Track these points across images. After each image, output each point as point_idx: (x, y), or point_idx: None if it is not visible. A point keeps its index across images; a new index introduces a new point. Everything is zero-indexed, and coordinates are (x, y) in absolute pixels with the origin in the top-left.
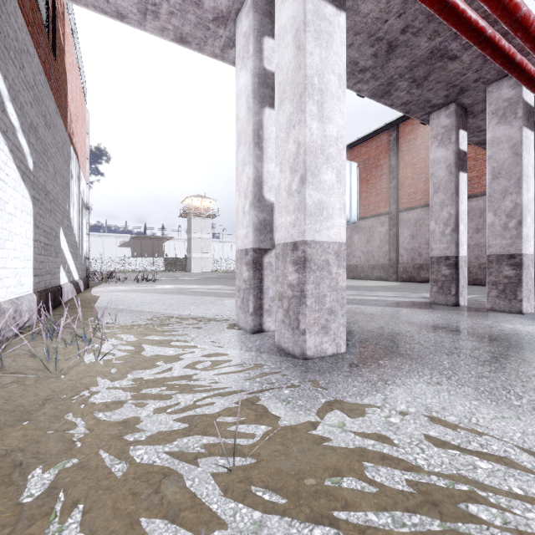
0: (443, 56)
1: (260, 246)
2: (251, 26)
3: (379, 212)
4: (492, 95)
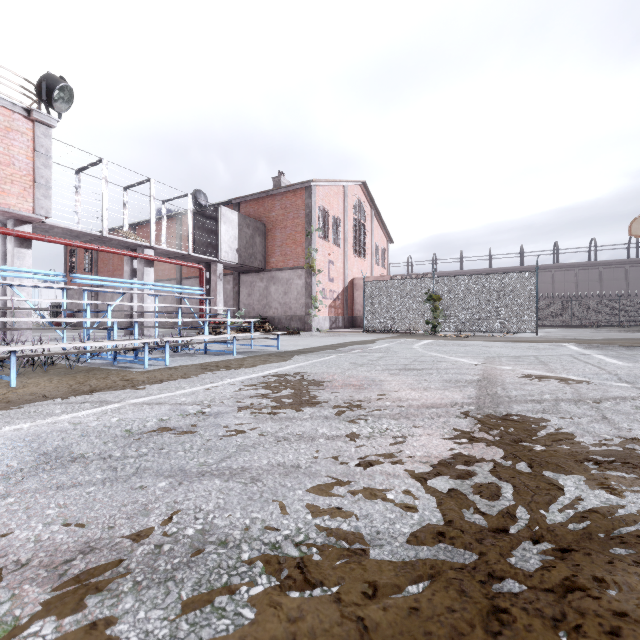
0: (104, 240)
1: (5, 311)
2: (1, 236)
3: (172, 277)
4: (138, 252)
